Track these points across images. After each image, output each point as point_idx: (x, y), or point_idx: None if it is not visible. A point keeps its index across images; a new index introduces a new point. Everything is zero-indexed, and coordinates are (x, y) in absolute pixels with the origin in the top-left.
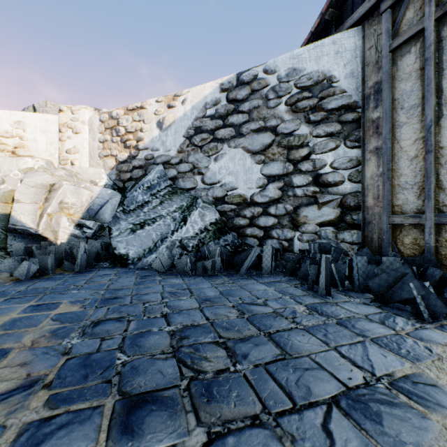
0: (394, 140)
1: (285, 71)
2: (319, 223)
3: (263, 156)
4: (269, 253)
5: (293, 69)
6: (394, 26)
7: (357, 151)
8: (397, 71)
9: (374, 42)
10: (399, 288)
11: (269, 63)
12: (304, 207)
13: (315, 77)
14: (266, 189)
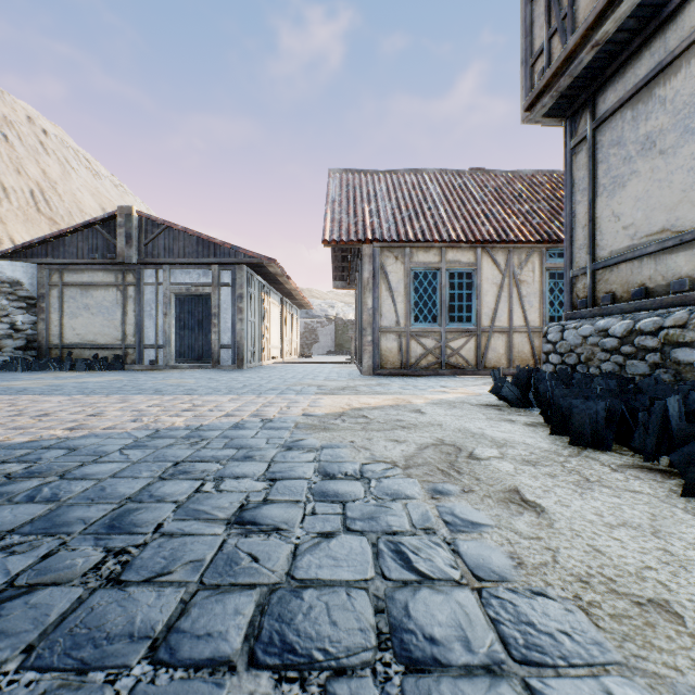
0: (51, 318)
1: None
2: (15, 347)
3: None
4: None
5: None
6: (51, 277)
7: (35, 317)
8: (52, 293)
9: (43, 277)
10: (48, 365)
11: None
12: (6, 340)
13: (13, 279)
14: None
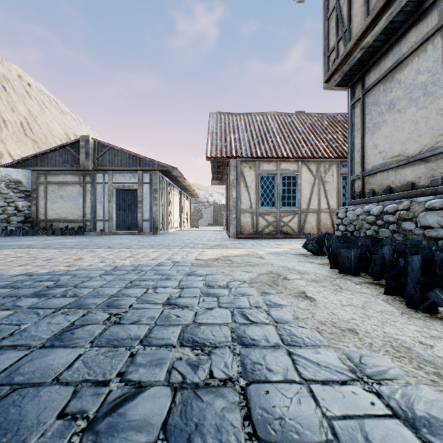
0: (39, 203)
1: (5, 174)
2: (18, 221)
3: None
4: (1, 230)
5: (8, 174)
6: (39, 178)
7: (30, 203)
8: (40, 188)
9: (35, 178)
10: (38, 232)
11: None
12: (12, 217)
13: (16, 179)
14: None
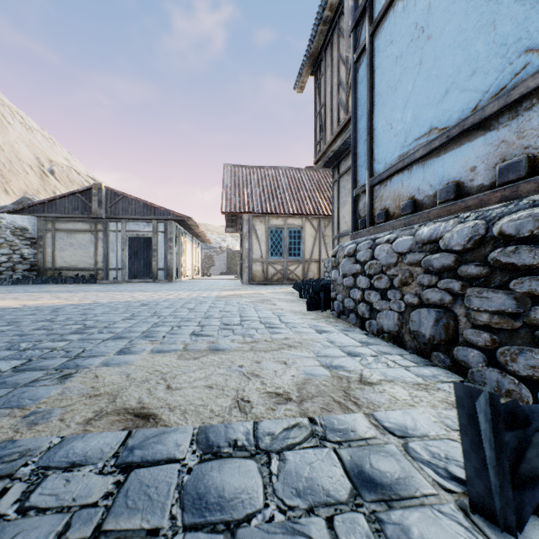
0: (47, 251)
1: (10, 221)
2: (24, 269)
3: (0, 246)
4: (9, 278)
5: (14, 221)
6: (47, 225)
7: (36, 250)
8: (47, 235)
9: (41, 225)
10: (48, 281)
11: (3, 216)
12: (18, 265)
13: (22, 226)
14: (1, 258)
